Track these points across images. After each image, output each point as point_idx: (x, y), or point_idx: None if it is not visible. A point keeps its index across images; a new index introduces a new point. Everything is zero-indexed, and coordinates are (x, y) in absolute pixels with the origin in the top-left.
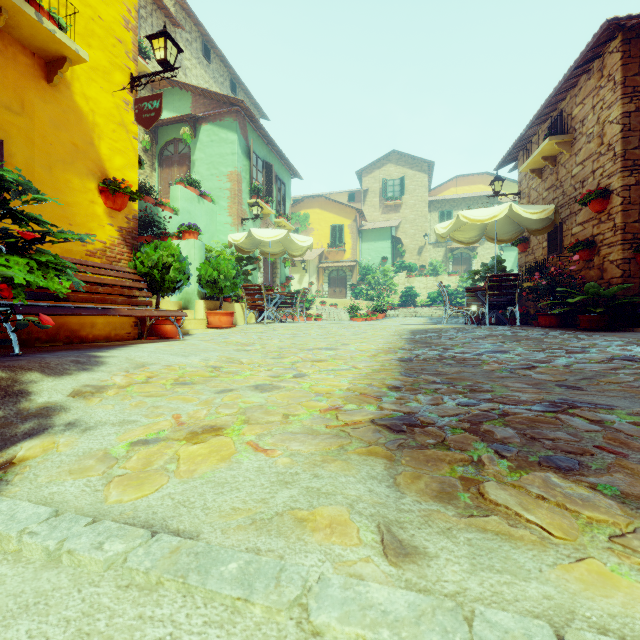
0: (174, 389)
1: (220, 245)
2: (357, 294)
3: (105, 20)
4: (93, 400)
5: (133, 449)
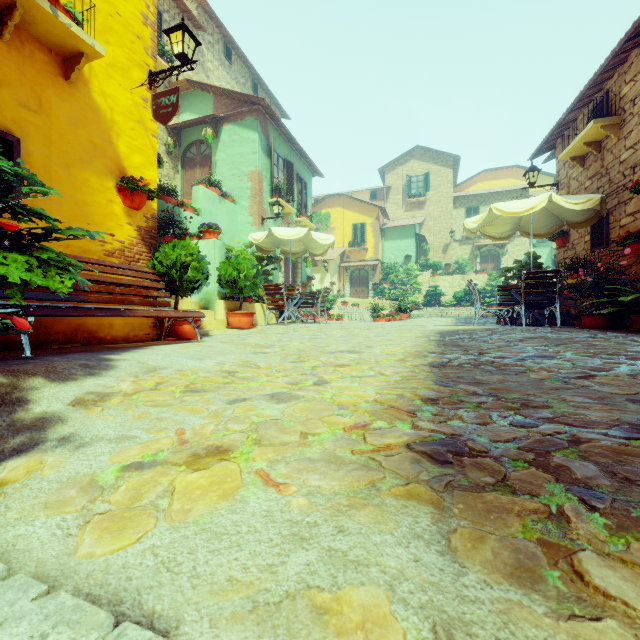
0: (183, 397)
1: (241, 245)
2: (379, 294)
3: (123, 16)
4: (94, 410)
5: (123, 475)
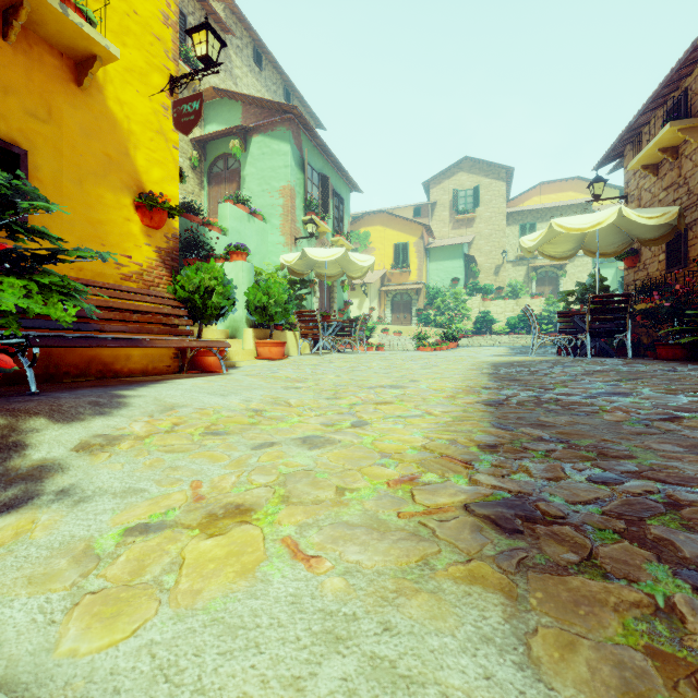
0: (202, 441)
1: (271, 267)
2: (424, 320)
3: (142, 15)
4: (100, 456)
5: (125, 541)
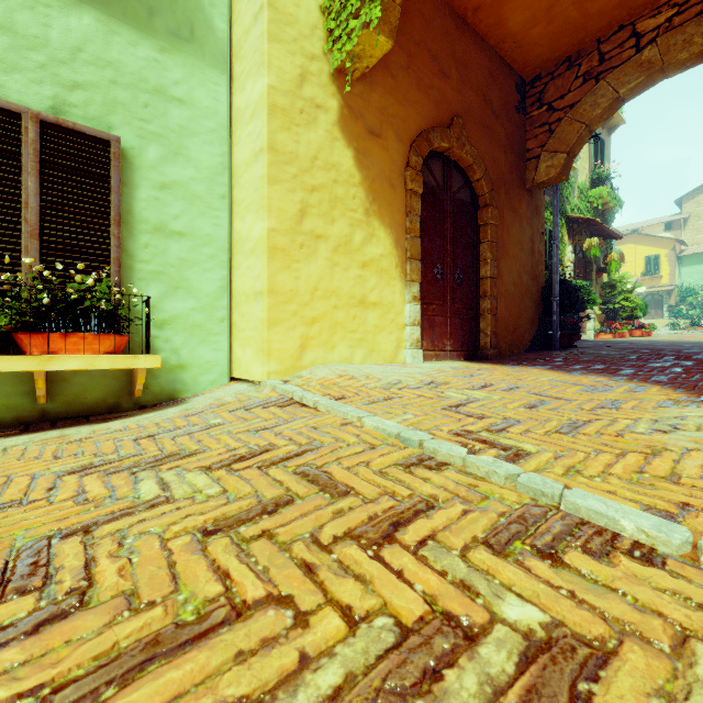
0: None
1: None
2: (675, 314)
3: None
4: None
5: None
